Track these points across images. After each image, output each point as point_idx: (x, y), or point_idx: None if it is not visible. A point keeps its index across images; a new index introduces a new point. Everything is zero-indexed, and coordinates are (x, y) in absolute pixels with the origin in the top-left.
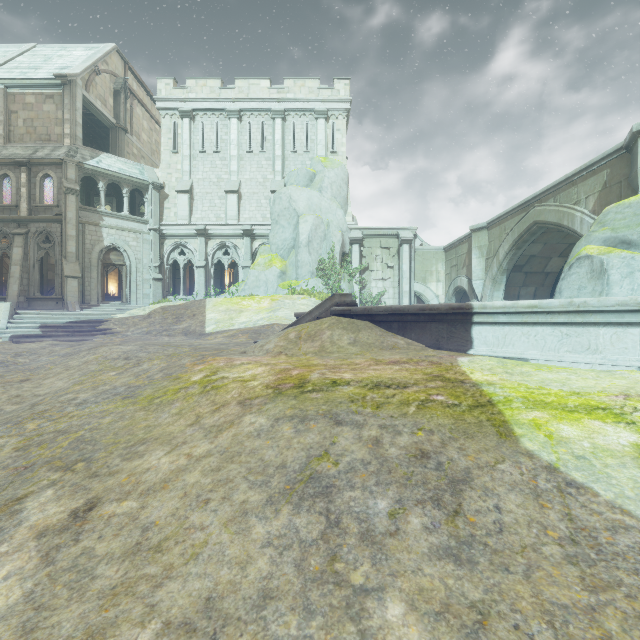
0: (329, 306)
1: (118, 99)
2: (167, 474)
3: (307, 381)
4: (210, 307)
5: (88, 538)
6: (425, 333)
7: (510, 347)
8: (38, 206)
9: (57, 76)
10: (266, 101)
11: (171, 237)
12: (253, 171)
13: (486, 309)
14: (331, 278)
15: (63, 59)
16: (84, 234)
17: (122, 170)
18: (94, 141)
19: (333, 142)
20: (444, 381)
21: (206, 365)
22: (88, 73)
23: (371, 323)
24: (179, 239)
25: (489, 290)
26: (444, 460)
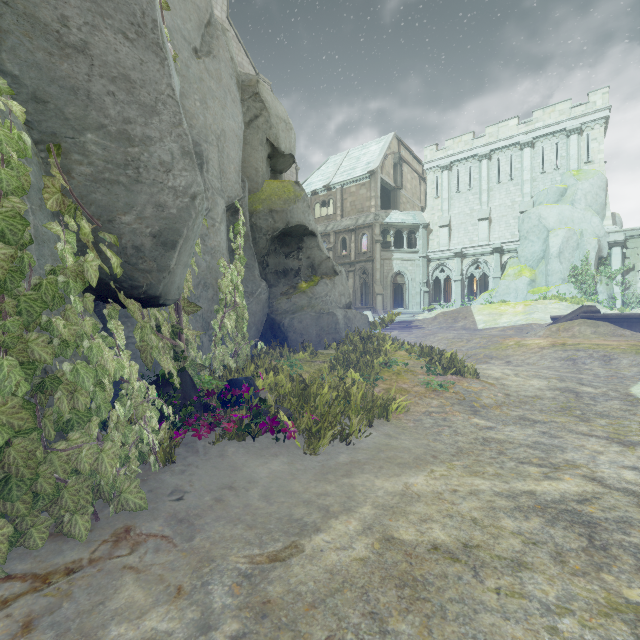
0: (578, 313)
1: (396, 169)
2: (525, 358)
3: (566, 343)
4: (476, 312)
5: (515, 363)
6: None
7: None
8: (360, 253)
9: (368, 172)
10: (514, 137)
11: (434, 260)
12: (502, 198)
13: None
14: (584, 283)
15: (366, 156)
16: (383, 266)
17: (403, 220)
18: None
19: (588, 146)
20: (632, 345)
21: (511, 340)
22: (382, 161)
23: (608, 323)
24: (440, 261)
25: None
26: (611, 356)
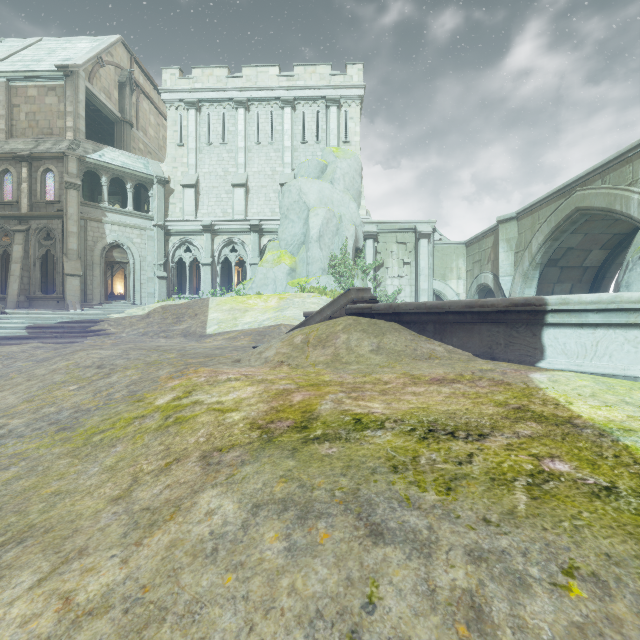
0: (344, 303)
1: (123, 92)
2: None
3: (314, 416)
4: (213, 306)
5: None
6: (472, 338)
7: (605, 359)
8: (39, 202)
9: (59, 67)
10: (275, 89)
11: (176, 234)
12: (261, 163)
13: (568, 305)
14: (344, 275)
15: (67, 51)
16: (86, 231)
17: (126, 164)
18: (102, 139)
19: (345, 133)
20: (540, 421)
21: (183, 380)
22: (91, 64)
23: (397, 324)
24: (185, 236)
25: (519, 287)
26: None
